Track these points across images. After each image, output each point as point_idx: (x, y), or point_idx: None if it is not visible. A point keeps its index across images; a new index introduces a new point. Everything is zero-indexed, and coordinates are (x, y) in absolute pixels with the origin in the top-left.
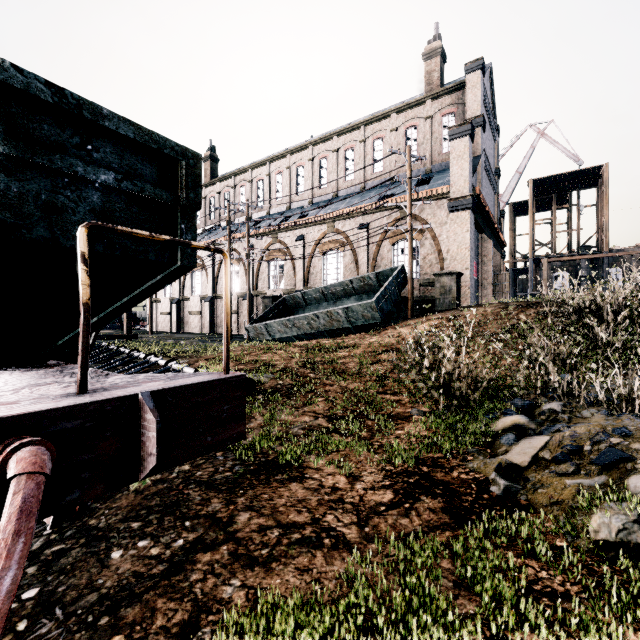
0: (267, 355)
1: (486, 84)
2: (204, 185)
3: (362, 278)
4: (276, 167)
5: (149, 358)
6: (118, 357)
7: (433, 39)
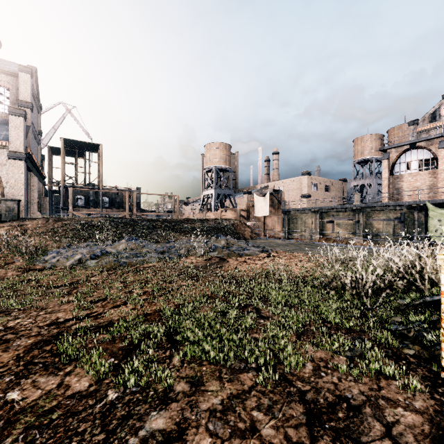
0: None
1: (33, 79)
2: None
3: None
4: None
5: None
6: None
7: None
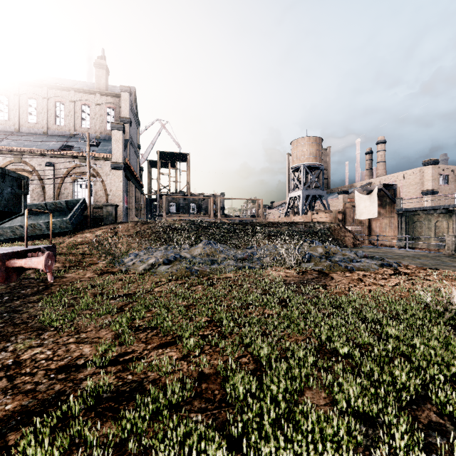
0: None
1: (132, 98)
2: None
3: (55, 203)
4: None
5: None
6: None
7: (101, 57)
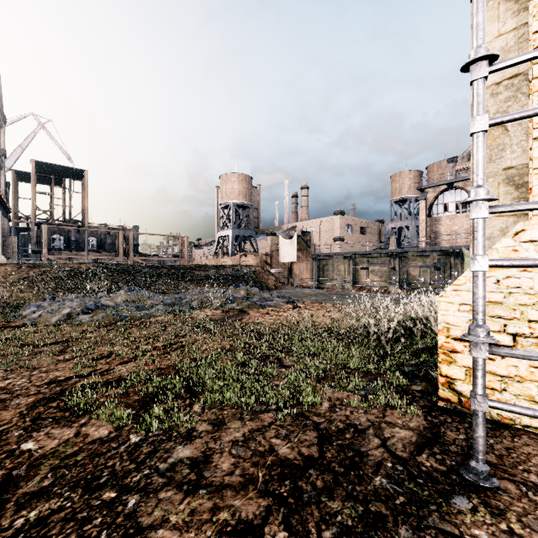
0: None
1: None
2: None
3: None
4: None
5: None
6: None
7: None
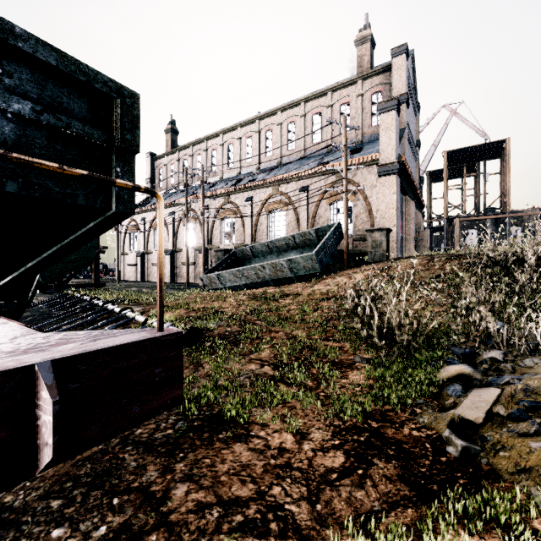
0: (217, 303)
1: (409, 67)
2: (166, 154)
3: (303, 233)
4: (228, 138)
5: (106, 306)
6: (81, 304)
7: (364, 28)
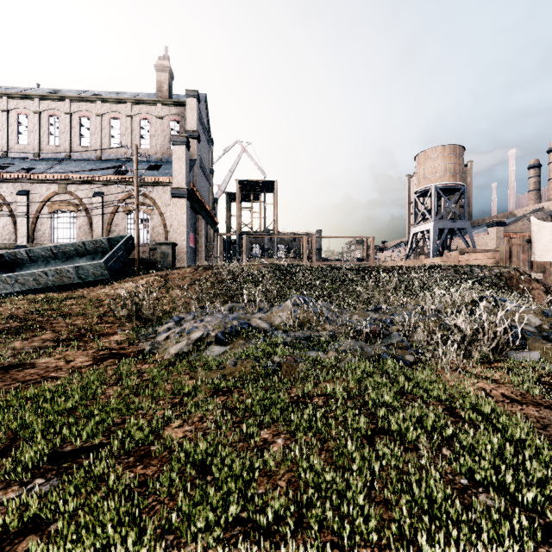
0: None
1: (202, 108)
2: None
3: (95, 241)
4: None
5: None
6: None
7: (163, 57)
